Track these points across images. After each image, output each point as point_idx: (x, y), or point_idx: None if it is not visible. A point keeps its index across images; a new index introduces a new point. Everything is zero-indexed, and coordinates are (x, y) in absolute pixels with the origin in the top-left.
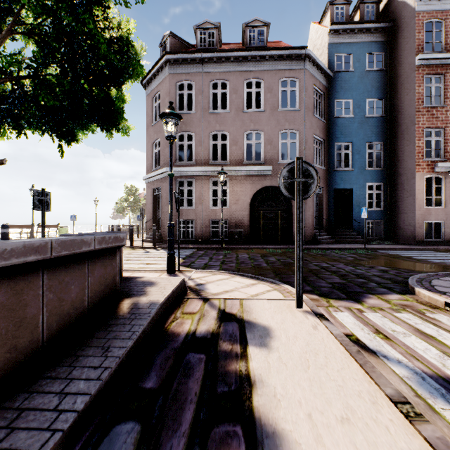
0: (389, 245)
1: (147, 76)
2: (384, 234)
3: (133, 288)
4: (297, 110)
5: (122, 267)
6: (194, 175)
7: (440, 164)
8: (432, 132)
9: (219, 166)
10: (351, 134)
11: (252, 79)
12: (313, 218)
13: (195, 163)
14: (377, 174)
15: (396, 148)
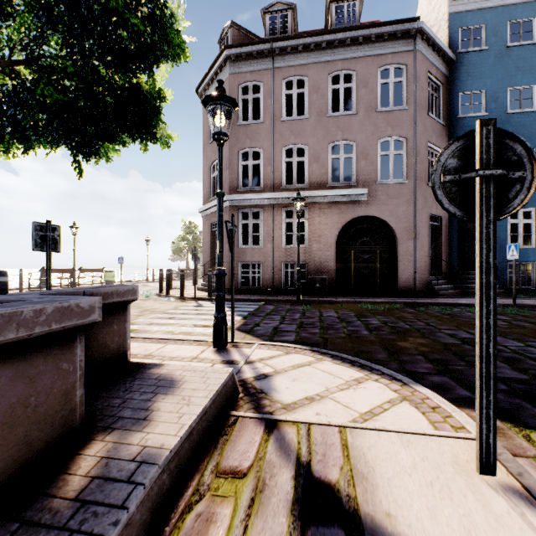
0: None
1: (203, 82)
2: None
3: (131, 398)
4: (404, 109)
5: (129, 347)
6: (261, 204)
7: None
8: None
9: (295, 191)
10: None
11: (339, 72)
12: (428, 259)
13: (263, 188)
14: None
15: None
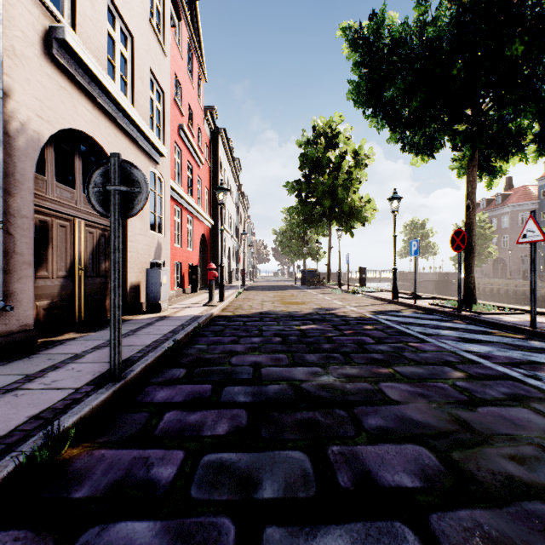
0: None
1: None
2: None
3: None
4: (507, 227)
5: None
6: None
7: None
8: None
9: None
10: None
11: (493, 218)
12: (519, 269)
13: None
14: None
15: None
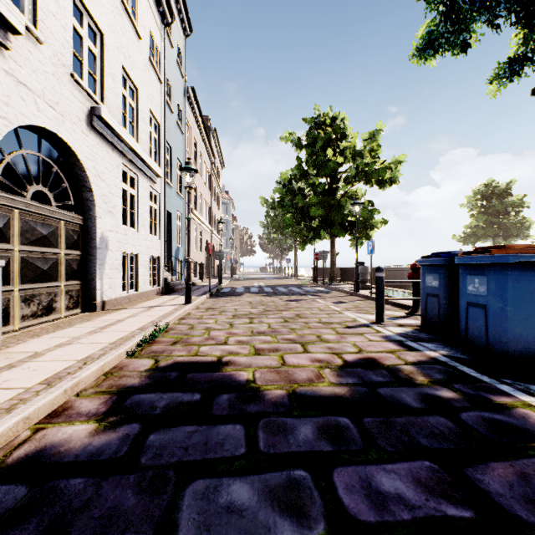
0: None
1: None
2: None
3: None
4: None
5: None
6: None
7: None
8: None
9: None
10: None
11: None
12: None
13: None
14: None
15: None
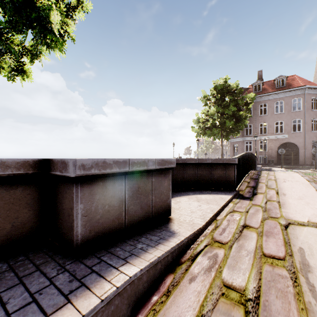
0: None
1: None
2: None
3: None
4: (301, 111)
5: None
6: (252, 140)
7: None
8: None
9: (263, 136)
10: None
11: (278, 101)
12: (311, 154)
13: (252, 135)
14: None
15: None
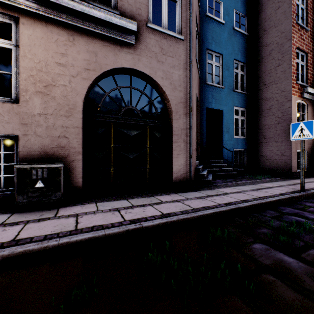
0: (279, 179)
1: None
2: (247, 165)
3: None
4: None
5: None
6: None
7: (309, 89)
8: (299, 54)
9: None
10: (222, 44)
11: None
12: (195, 143)
13: None
14: (242, 98)
15: (260, 71)
